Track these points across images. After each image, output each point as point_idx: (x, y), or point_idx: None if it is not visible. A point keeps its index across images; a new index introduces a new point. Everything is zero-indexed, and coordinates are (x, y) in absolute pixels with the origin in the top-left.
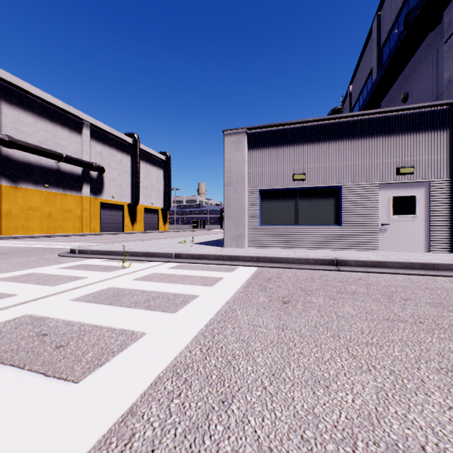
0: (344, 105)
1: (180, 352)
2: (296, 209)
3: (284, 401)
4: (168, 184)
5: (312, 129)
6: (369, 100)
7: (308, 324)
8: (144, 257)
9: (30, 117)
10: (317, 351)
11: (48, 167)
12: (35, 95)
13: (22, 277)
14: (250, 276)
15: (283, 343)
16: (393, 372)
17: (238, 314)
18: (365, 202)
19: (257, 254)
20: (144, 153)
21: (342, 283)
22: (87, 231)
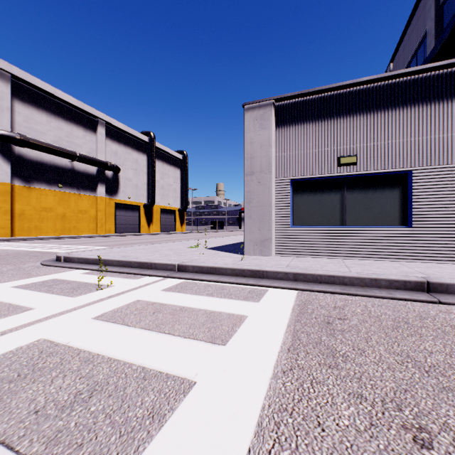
0: None
1: None
2: (343, 205)
3: None
4: (185, 184)
5: (366, 94)
6: None
7: None
8: (138, 269)
9: (43, 116)
10: None
11: (62, 166)
12: (48, 92)
13: None
14: (292, 313)
15: None
16: None
17: None
18: (450, 192)
19: (293, 269)
20: (161, 152)
21: None
22: (102, 232)
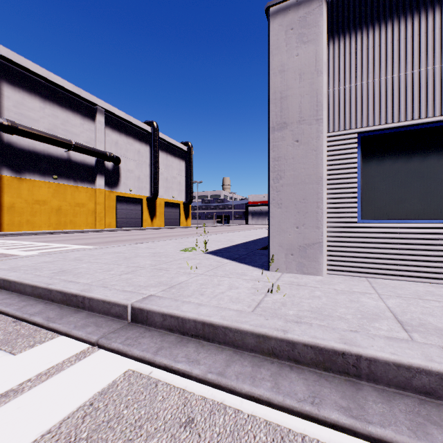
0: None
1: None
2: None
3: None
4: (189, 176)
5: None
6: None
7: None
8: (55, 310)
9: (36, 101)
10: None
11: (57, 156)
12: (40, 76)
13: None
14: None
15: None
16: None
17: None
18: None
19: None
20: (164, 144)
21: None
22: (101, 226)
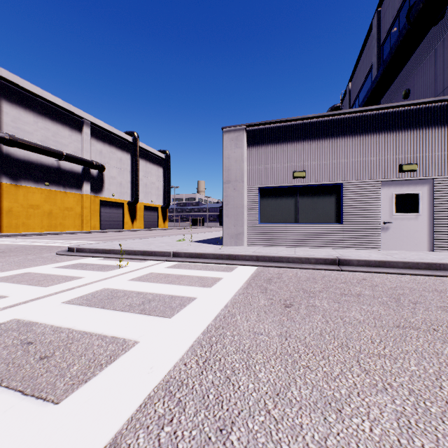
0: (343, 103)
1: (175, 365)
2: (296, 207)
3: (292, 430)
4: (167, 182)
5: (312, 126)
6: (370, 96)
7: (313, 331)
8: (141, 256)
9: (30, 116)
10: (325, 364)
11: (49, 165)
12: (35, 94)
13: (16, 277)
14: (250, 276)
15: (287, 354)
16: (412, 392)
17: (238, 319)
18: (367, 199)
19: (256, 253)
20: (144, 152)
21: (345, 284)
22: (87, 228)
